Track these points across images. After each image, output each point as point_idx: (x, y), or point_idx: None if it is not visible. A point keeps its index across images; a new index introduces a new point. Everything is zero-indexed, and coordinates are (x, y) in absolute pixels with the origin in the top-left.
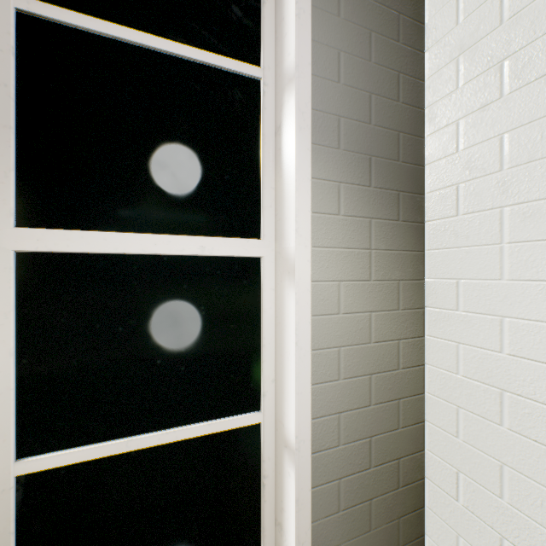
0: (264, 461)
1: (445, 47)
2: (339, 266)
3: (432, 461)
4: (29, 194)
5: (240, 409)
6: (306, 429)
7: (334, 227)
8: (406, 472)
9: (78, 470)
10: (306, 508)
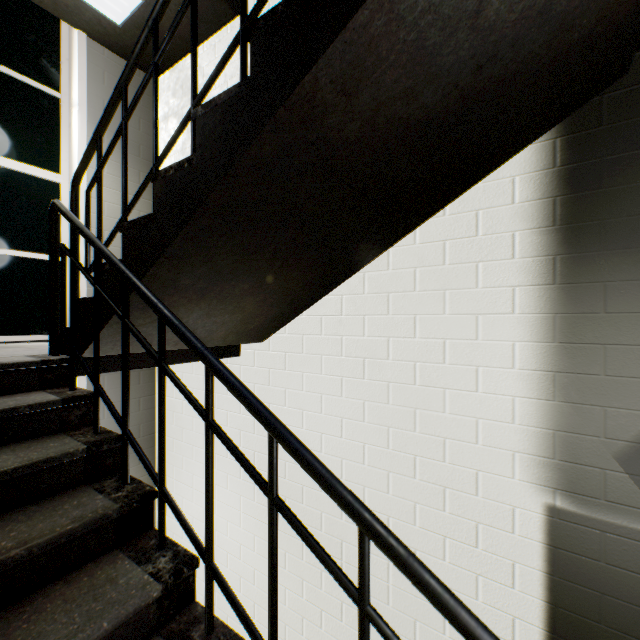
0: None
1: None
2: None
3: None
4: None
5: None
6: None
7: None
8: None
9: None
10: None
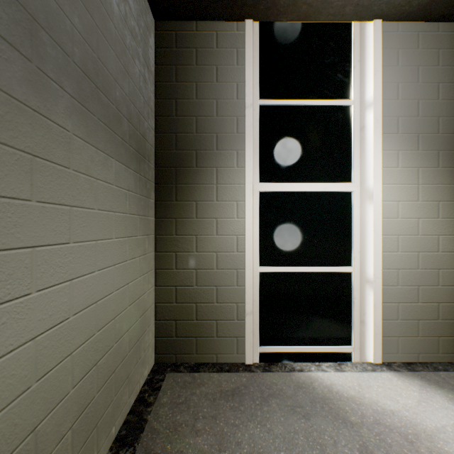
0: (353, 291)
1: None
2: (397, 194)
3: None
4: (262, 171)
5: (341, 264)
6: (379, 272)
7: (395, 174)
8: (444, 312)
9: (277, 275)
10: (379, 311)
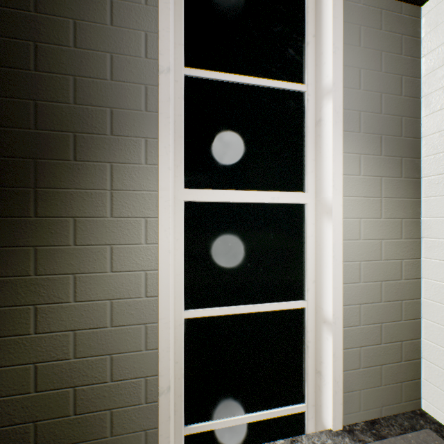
0: (307, 332)
1: (439, 55)
2: (359, 209)
3: (427, 346)
4: (188, 171)
5: (292, 298)
6: (339, 311)
7: (356, 183)
8: (407, 351)
9: (210, 320)
10: (339, 361)
